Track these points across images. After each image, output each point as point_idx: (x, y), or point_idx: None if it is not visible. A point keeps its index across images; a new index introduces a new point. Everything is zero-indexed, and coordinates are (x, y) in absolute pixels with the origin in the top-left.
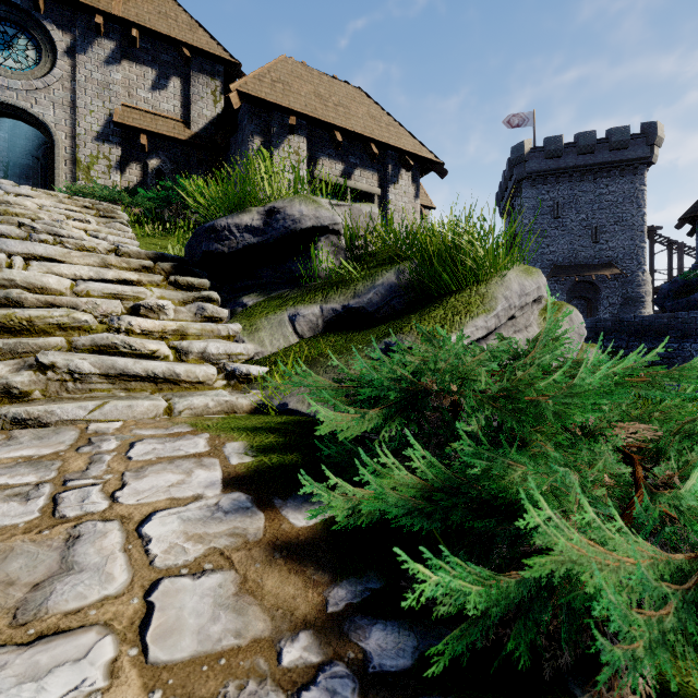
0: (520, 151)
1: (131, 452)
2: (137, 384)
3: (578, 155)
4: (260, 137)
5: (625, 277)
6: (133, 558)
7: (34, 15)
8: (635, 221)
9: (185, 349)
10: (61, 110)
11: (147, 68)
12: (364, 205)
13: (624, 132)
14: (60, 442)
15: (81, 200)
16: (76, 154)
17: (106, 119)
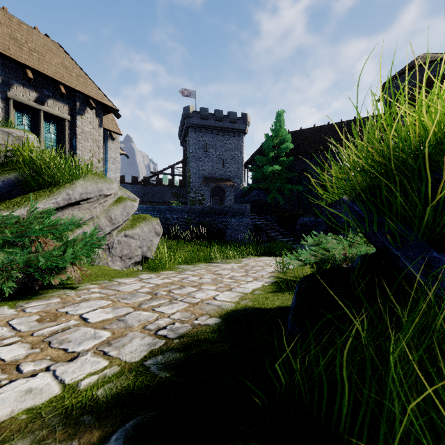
0: (188, 110)
1: None
2: None
3: (216, 121)
4: None
5: (235, 186)
6: None
7: None
8: (239, 160)
9: None
10: None
11: None
12: (15, 131)
13: (235, 115)
14: None
15: None
16: None
17: None
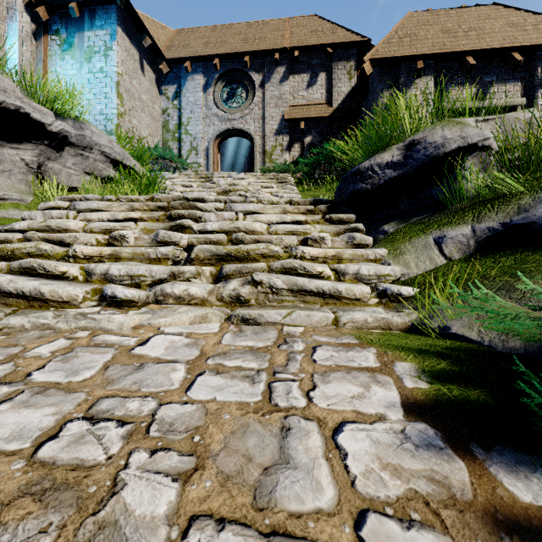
0: None
1: (314, 355)
2: (311, 298)
3: None
4: (388, 91)
5: None
6: (335, 471)
7: (245, 71)
8: None
9: (343, 271)
10: (257, 123)
11: (304, 74)
12: (520, 112)
13: None
14: (267, 338)
15: (268, 175)
16: (265, 147)
17: (280, 119)
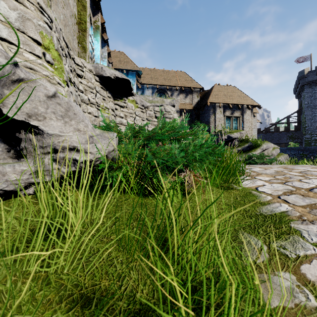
0: (303, 73)
1: None
2: None
3: None
4: (212, 109)
5: None
6: None
7: (165, 90)
8: None
9: None
10: None
11: (184, 94)
12: (241, 132)
13: None
14: None
15: None
16: None
17: (177, 108)
